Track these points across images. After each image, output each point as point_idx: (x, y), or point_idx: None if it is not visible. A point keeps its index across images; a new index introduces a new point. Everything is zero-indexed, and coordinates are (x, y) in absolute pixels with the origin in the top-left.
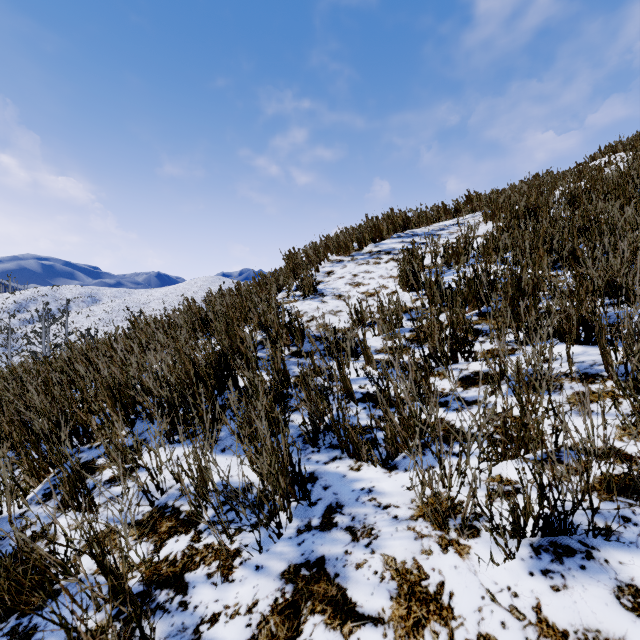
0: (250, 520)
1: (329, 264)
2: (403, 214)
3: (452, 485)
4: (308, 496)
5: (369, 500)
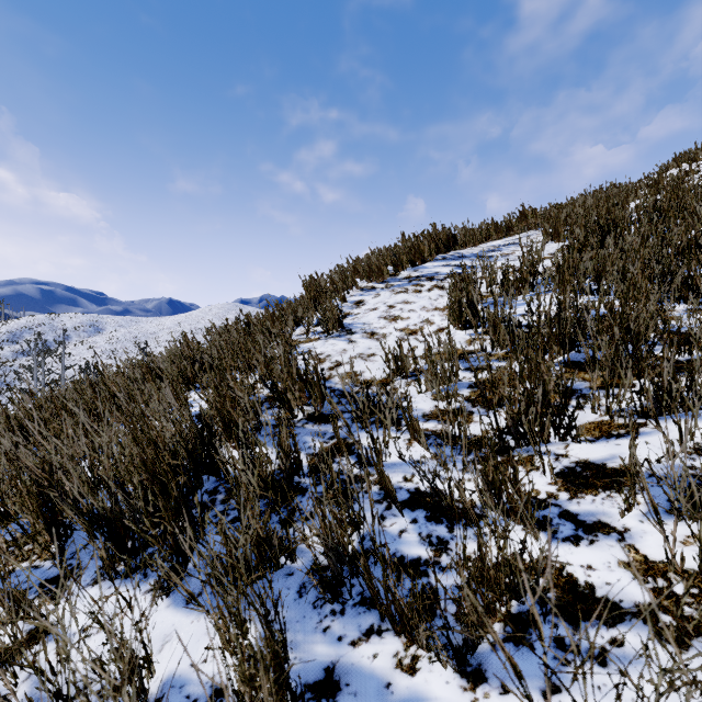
0: None
1: (358, 292)
2: (448, 232)
3: None
4: None
5: None
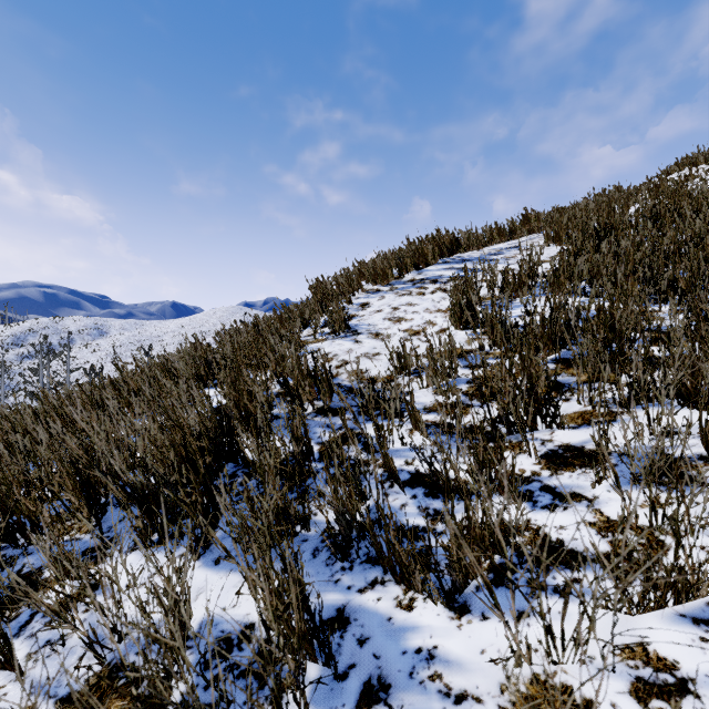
0: (243, 705)
1: (364, 294)
2: (451, 235)
3: (564, 659)
4: (334, 667)
5: (431, 678)
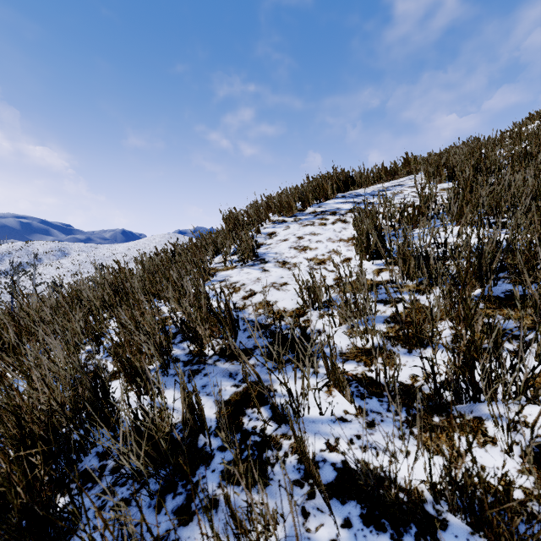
0: None
1: (271, 225)
2: (347, 173)
3: None
4: None
5: None
